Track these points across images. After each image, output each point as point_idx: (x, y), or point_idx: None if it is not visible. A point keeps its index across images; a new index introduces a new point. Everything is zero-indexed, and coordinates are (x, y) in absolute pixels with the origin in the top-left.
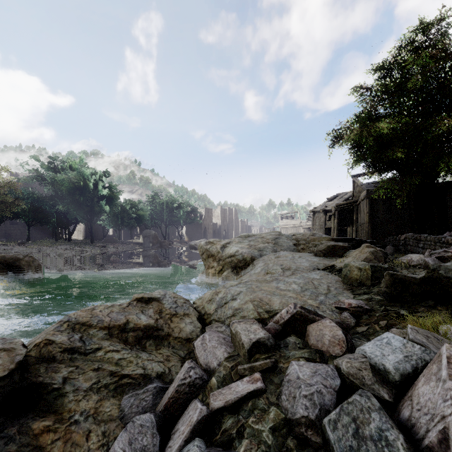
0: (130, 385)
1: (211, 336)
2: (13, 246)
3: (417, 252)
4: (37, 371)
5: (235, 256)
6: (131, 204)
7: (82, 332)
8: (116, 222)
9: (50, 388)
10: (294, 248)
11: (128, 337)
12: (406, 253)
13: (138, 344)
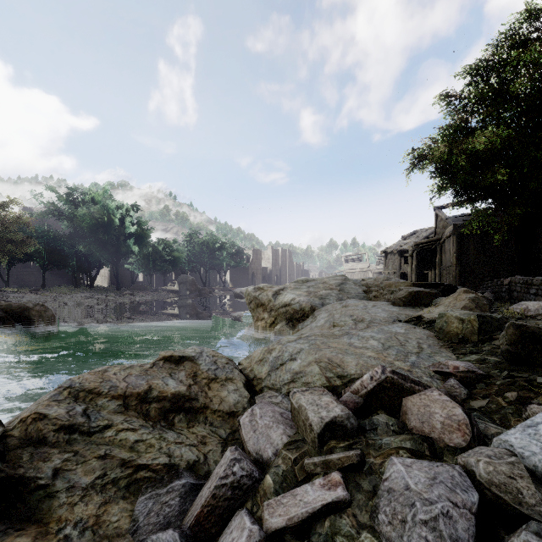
0: (148, 481)
1: (263, 410)
2: (25, 294)
3: (528, 300)
4: (17, 458)
5: (291, 305)
6: (165, 244)
7: (88, 402)
8: (146, 266)
9: (33, 484)
10: (365, 295)
11: (150, 410)
12: (511, 301)
13: (163, 419)
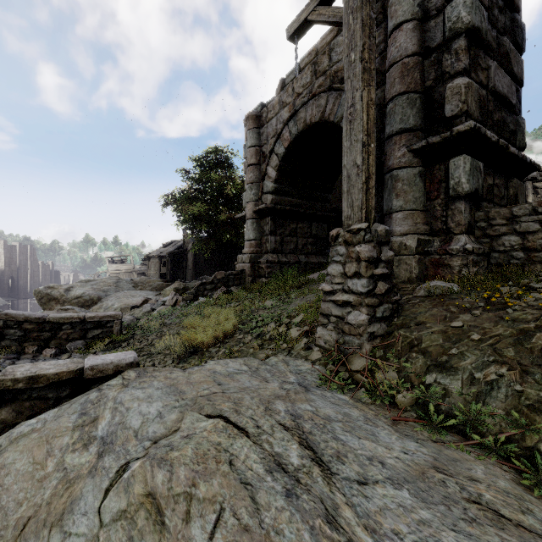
0: None
1: None
2: None
3: None
4: None
5: (82, 297)
6: None
7: None
8: None
9: None
10: (134, 289)
11: None
12: None
13: None
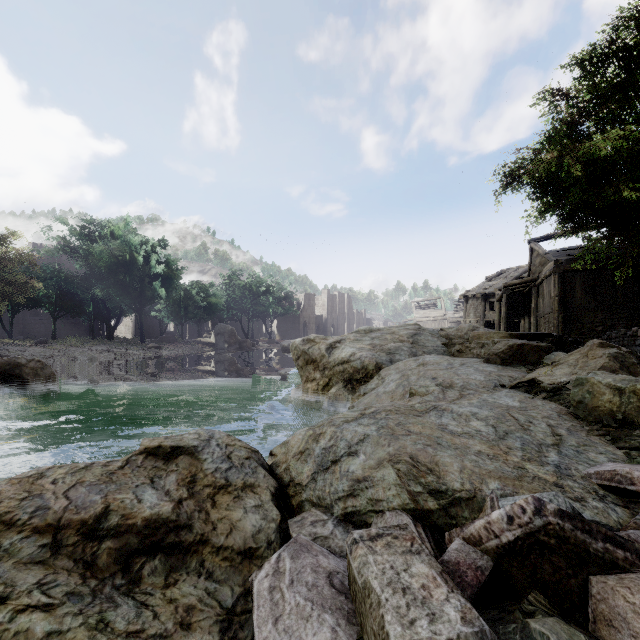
0: None
1: (297, 564)
2: (27, 347)
3: None
4: None
5: (350, 363)
6: (199, 287)
7: None
8: (176, 313)
9: None
10: (445, 350)
11: (99, 555)
12: None
13: (121, 571)
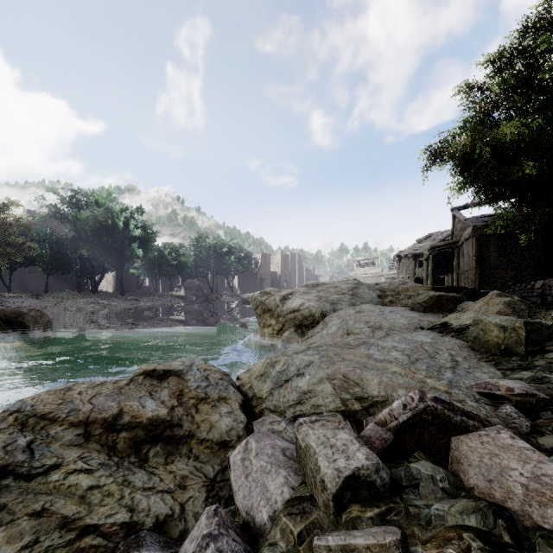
0: (95, 552)
1: (260, 444)
2: (25, 299)
3: None
4: None
5: (300, 311)
6: (171, 248)
7: (38, 431)
8: (152, 270)
9: None
10: (379, 301)
11: (118, 442)
12: (544, 307)
13: (134, 453)
